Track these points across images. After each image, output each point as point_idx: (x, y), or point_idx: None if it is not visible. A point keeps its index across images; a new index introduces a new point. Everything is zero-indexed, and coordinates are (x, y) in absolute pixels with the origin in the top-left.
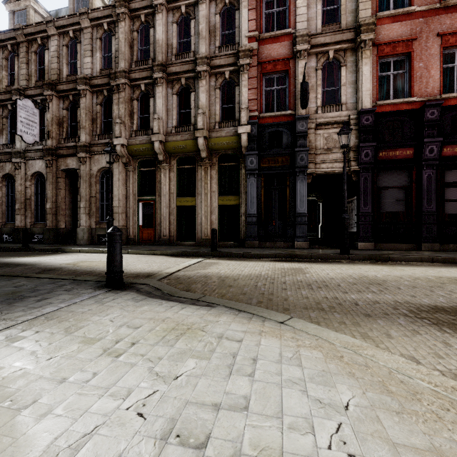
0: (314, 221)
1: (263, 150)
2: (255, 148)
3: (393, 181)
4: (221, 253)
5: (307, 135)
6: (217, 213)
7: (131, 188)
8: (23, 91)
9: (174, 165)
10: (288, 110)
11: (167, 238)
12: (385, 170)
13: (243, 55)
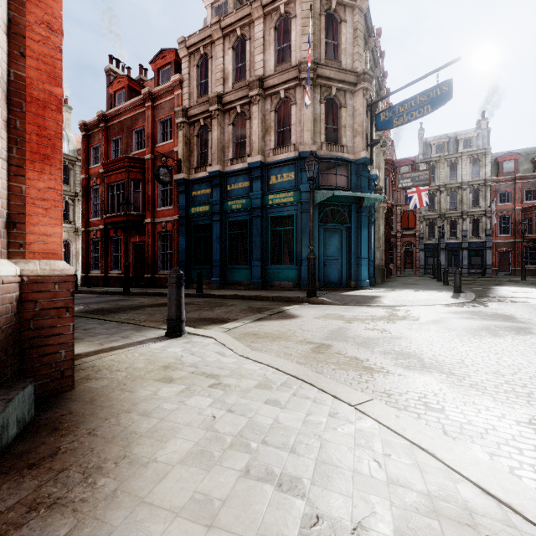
0: None
1: None
2: None
3: None
4: None
5: None
6: None
7: None
8: None
9: None
10: None
11: None
12: None
13: None
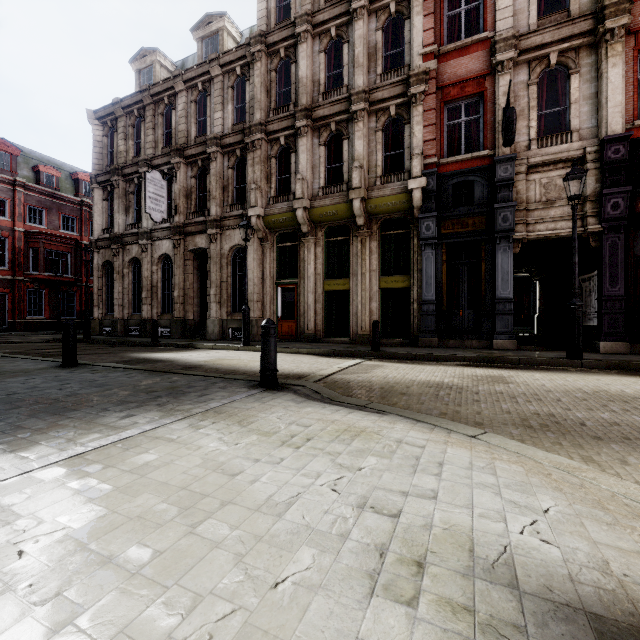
0: (527, 308)
1: (444, 210)
2: (432, 209)
3: None
4: (385, 353)
5: (513, 183)
6: (378, 300)
7: (267, 269)
8: (150, 161)
9: (321, 237)
10: (483, 149)
11: (312, 332)
12: None
13: (416, 80)
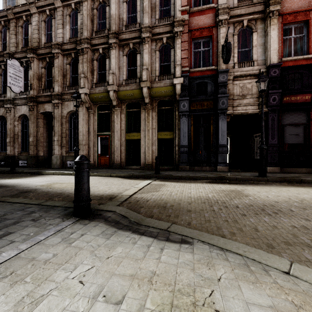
0: None
1: (192, 96)
2: (186, 95)
3: (294, 119)
4: (163, 175)
5: (227, 84)
6: (156, 145)
7: (92, 126)
8: (12, 54)
9: (124, 108)
10: (212, 66)
11: (119, 163)
12: (287, 111)
13: (177, 24)
